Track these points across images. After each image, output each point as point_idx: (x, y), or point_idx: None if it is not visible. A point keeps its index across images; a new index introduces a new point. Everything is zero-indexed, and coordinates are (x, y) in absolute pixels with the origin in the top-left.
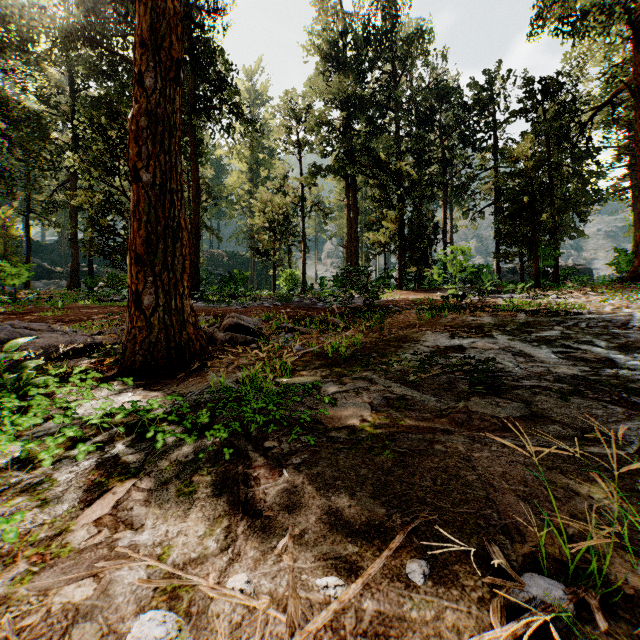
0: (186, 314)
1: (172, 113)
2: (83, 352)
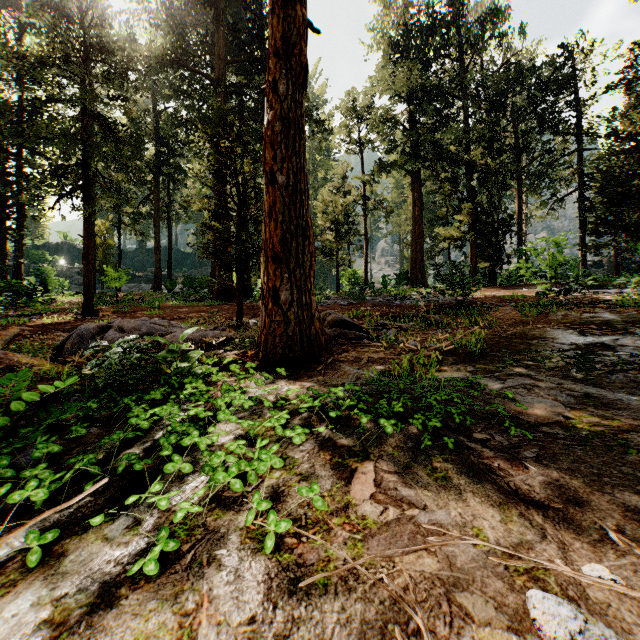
0: (313, 309)
1: (300, 116)
2: (214, 345)
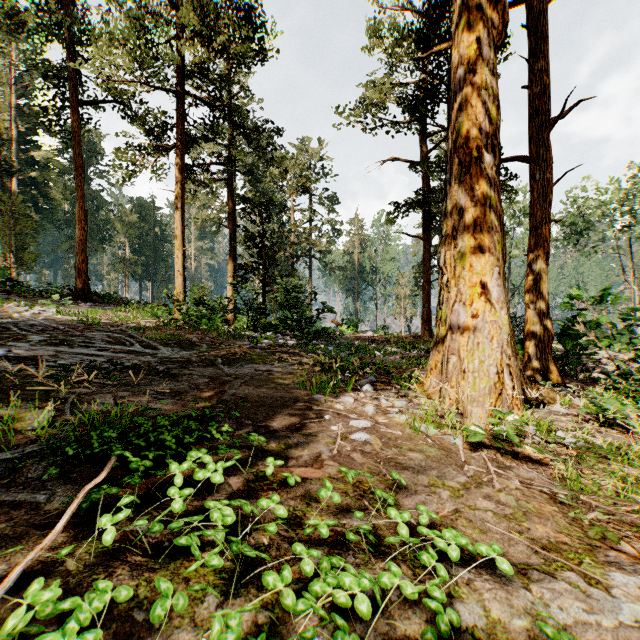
0: None
1: None
2: None
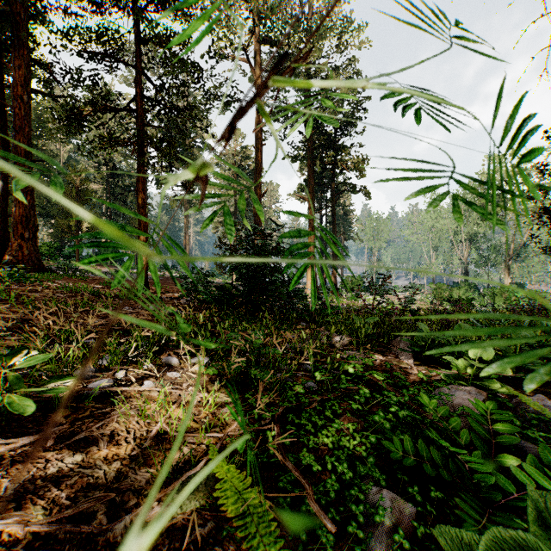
0: None
1: None
2: None
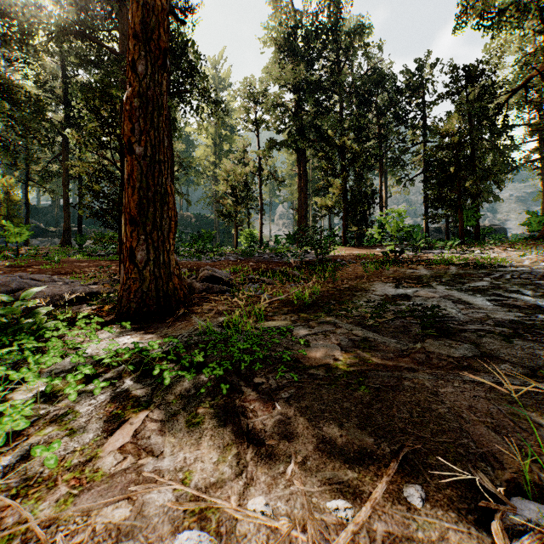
0: (172, 267)
1: (160, 95)
2: (83, 300)
